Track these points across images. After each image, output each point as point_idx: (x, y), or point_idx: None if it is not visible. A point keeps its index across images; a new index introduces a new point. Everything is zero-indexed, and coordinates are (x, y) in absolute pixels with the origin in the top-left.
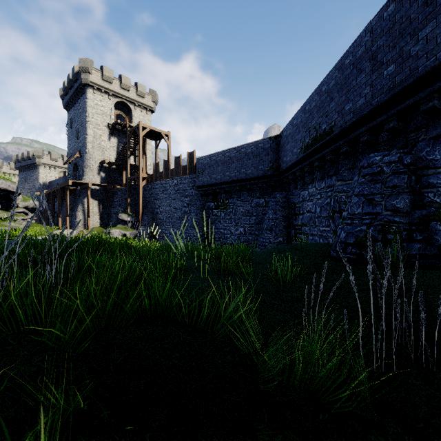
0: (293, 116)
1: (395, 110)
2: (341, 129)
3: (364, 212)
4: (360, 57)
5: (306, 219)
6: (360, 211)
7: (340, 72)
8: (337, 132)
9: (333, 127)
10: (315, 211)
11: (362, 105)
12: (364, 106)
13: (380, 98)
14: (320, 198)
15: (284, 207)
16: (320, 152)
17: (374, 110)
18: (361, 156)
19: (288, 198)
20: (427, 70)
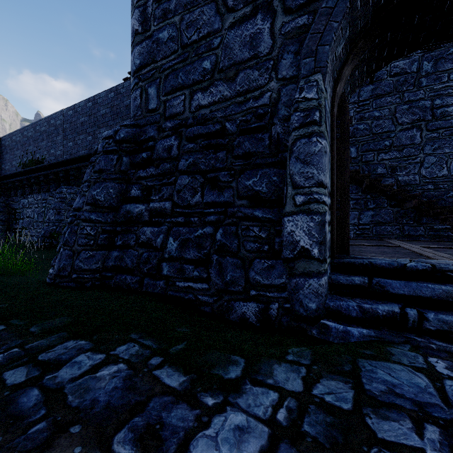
0: (13, 132)
1: (73, 167)
2: (48, 164)
3: (56, 219)
4: (58, 125)
5: (27, 223)
6: (54, 218)
7: (48, 125)
8: (46, 164)
9: (44, 160)
10: (34, 217)
11: (60, 155)
12: (60, 156)
13: (67, 156)
14: (38, 207)
15: (3, 212)
16: (36, 173)
17: (65, 162)
18: (62, 184)
19: (8, 204)
20: (82, 155)
